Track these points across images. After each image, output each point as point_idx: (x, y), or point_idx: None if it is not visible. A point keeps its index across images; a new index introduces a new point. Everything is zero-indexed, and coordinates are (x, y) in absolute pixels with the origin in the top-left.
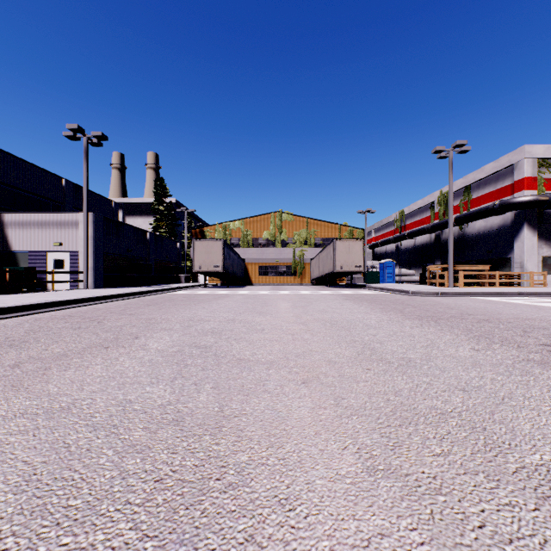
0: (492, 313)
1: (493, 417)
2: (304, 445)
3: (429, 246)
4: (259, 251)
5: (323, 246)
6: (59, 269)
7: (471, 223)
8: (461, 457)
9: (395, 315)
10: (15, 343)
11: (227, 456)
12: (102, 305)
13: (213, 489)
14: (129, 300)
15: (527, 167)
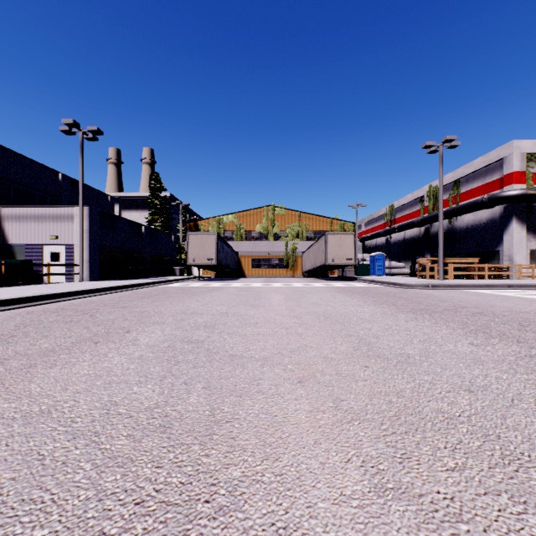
0: (485, 306)
1: (506, 423)
2: (303, 457)
3: (418, 239)
4: (252, 244)
5: (314, 239)
6: (55, 262)
7: (460, 217)
8: (478, 472)
9: (388, 308)
10: (3, 337)
11: (218, 471)
12: (97, 297)
13: (201, 514)
14: (123, 293)
15: (515, 161)
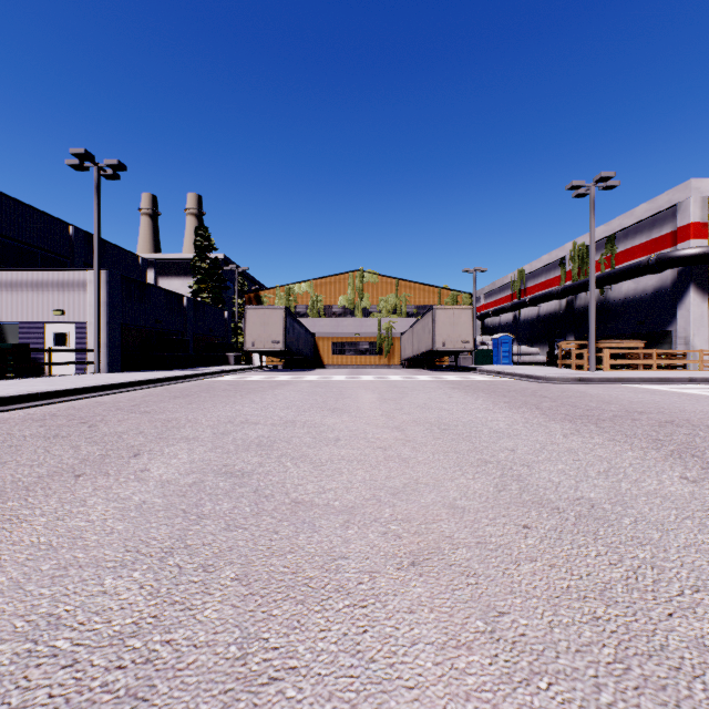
0: (671, 411)
1: None
2: None
3: (558, 316)
4: (333, 323)
5: (417, 316)
6: (61, 347)
7: (616, 285)
8: None
9: (531, 414)
10: None
11: None
12: (111, 397)
13: None
14: (151, 390)
15: (694, 209)
